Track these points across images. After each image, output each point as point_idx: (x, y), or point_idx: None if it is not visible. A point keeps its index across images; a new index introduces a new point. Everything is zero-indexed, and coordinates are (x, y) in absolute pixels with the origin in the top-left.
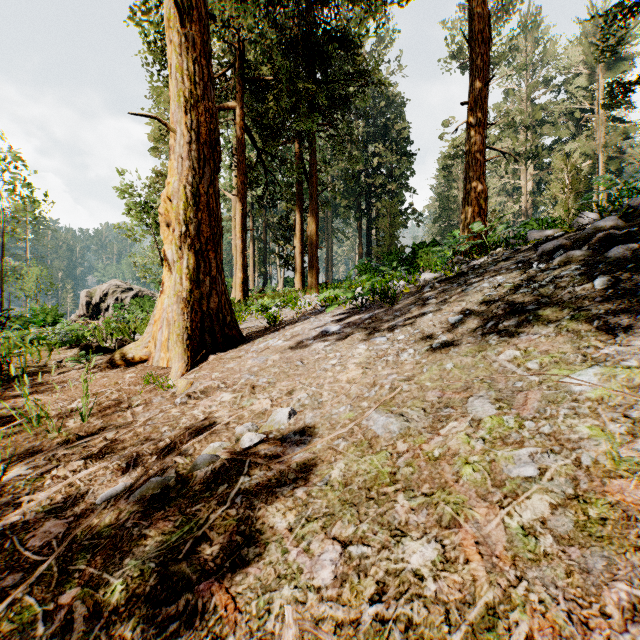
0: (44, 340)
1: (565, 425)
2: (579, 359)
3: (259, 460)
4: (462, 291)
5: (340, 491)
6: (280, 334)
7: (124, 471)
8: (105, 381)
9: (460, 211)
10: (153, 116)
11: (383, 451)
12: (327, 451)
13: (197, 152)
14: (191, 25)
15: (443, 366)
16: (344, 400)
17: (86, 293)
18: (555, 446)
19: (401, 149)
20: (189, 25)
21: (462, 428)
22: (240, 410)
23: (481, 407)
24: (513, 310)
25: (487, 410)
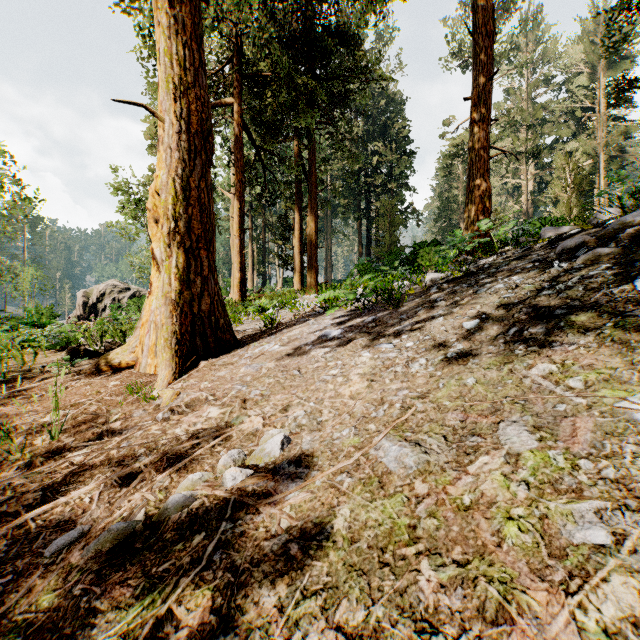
0: (34, 342)
1: (635, 468)
2: (635, 377)
3: (245, 499)
4: (474, 292)
5: (345, 550)
6: (277, 338)
7: (86, 508)
8: (87, 389)
9: (460, 211)
10: (139, 103)
11: (398, 494)
12: (328, 490)
13: (187, 143)
14: (181, 6)
15: (463, 381)
16: (347, 420)
17: (83, 293)
18: (628, 499)
19: (401, 148)
20: (179, 6)
21: (496, 465)
22: (228, 430)
23: (517, 437)
24: (539, 315)
25: (525, 441)
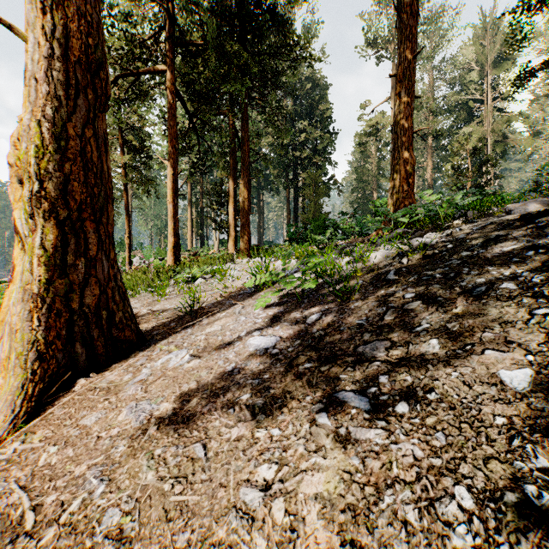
0: None
1: None
2: None
3: None
4: (469, 293)
5: None
6: (192, 335)
7: None
8: None
9: (374, 183)
10: None
11: None
12: None
13: (63, 73)
14: None
15: None
16: None
17: None
18: None
19: (324, 127)
20: None
21: None
22: None
23: None
24: None
25: None
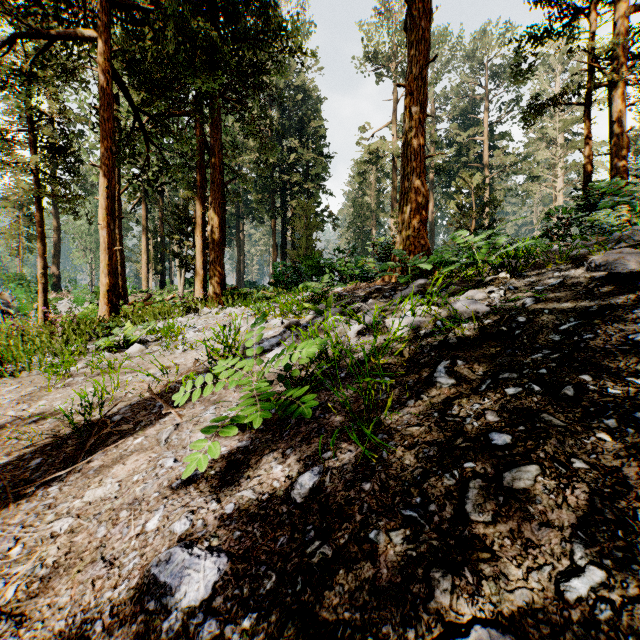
0: None
1: None
2: None
3: None
4: None
5: None
6: (49, 513)
7: None
8: None
9: (373, 218)
10: None
11: None
12: None
13: None
14: None
15: None
16: None
17: None
18: None
19: (317, 148)
20: None
21: None
22: None
23: None
24: None
25: None
